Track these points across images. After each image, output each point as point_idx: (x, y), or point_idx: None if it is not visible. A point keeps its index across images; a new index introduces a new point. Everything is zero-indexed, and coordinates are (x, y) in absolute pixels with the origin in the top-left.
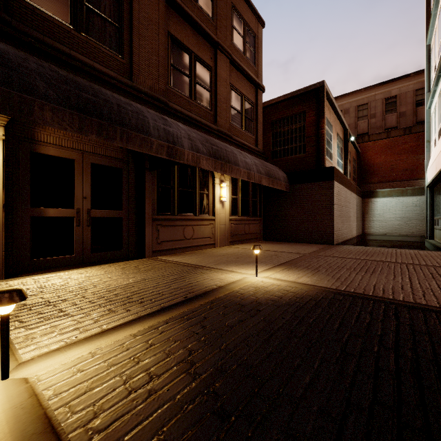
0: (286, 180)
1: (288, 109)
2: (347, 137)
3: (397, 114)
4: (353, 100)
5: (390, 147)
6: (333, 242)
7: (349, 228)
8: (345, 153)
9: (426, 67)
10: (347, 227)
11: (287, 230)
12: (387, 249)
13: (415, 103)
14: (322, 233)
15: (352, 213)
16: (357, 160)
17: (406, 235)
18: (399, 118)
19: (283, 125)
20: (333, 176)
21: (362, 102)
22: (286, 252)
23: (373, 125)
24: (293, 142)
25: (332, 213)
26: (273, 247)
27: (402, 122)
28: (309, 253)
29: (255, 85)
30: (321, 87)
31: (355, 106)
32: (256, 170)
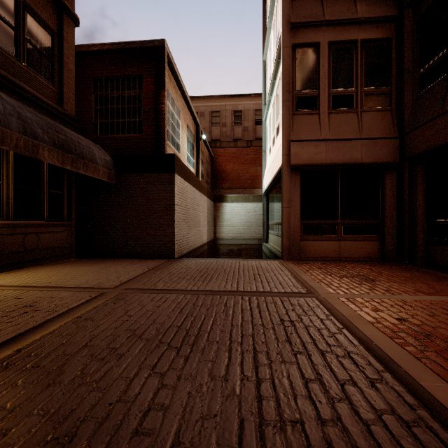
0: (111, 166)
1: (118, 66)
2: (199, 134)
3: (242, 127)
4: (208, 104)
5: (237, 156)
6: (174, 256)
7: (199, 234)
8: (197, 151)
9: (263, 81)
10: (196, 233)
11: (113, 240)
12: (231, 261)
13: (254, 121)
14: (160, 244)
15: (202, 218)
16: (210, 164)
17: (249, 238)
18: (244, 131)
19: (111, 87)
20: (173, 167)
21: (215, 109)
22: (73, 288)
23: (224, 134)
24: (126, 116)
25: (173, 217)
26: (66, 275)
27: (246, 136)
28: (117, 287)
29: (56, 2)
30: (161, 47)
31: (209, 111)
32: (20, 128)
